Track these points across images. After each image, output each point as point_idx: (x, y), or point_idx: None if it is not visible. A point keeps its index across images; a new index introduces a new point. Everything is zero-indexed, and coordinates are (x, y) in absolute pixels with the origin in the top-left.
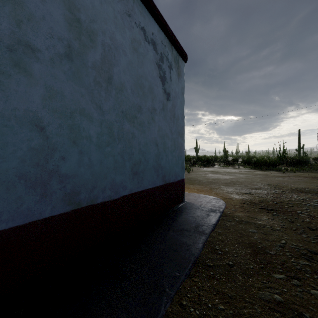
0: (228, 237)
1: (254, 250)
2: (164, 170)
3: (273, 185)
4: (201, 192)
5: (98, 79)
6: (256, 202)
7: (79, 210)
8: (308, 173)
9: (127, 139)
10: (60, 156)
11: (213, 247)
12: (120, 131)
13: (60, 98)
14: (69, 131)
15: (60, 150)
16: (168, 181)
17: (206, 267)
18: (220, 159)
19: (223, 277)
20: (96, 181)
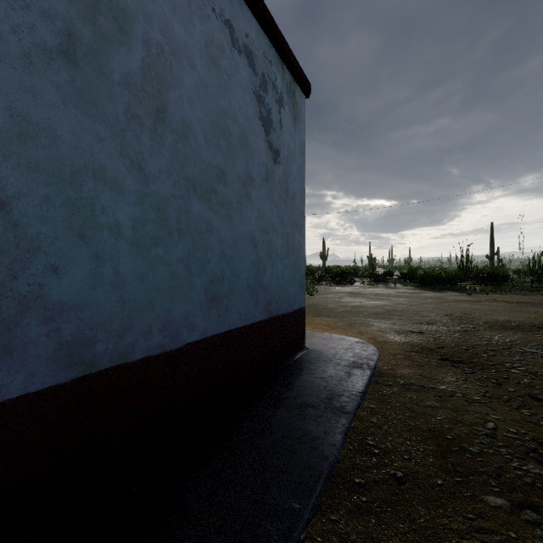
0: (389, 418)
1: (440, 444)
2: (269, 292)
3: (455, 317)
4: (334, 329)
5: (135, 109)
6: (431, 349)
7: (93, 377)
8: (509, 295)
9: (197, 233)
10: (47, 265)
11: (364, 440)
12: (183, 217)
13: (47, 141)
14: (70, 213)
15: (47, 252)
16: (275, 312)
17: (352, 485)
18: (363, 271)
19: (388, 507)
20: (130, 315)
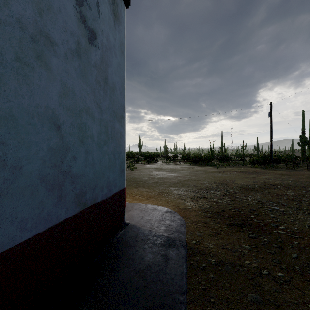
0: None
1: None
2: (82, 182)
3: (218, 183)
4: (148, 199)
5: None
6: (217, 213)
7: None
8: (235, 167)
9: None
10: None
11: None
12: None
13: None
14: None
15: None
16: (91, 202)
17: None
18: (162, 155)
19: None
20: None
